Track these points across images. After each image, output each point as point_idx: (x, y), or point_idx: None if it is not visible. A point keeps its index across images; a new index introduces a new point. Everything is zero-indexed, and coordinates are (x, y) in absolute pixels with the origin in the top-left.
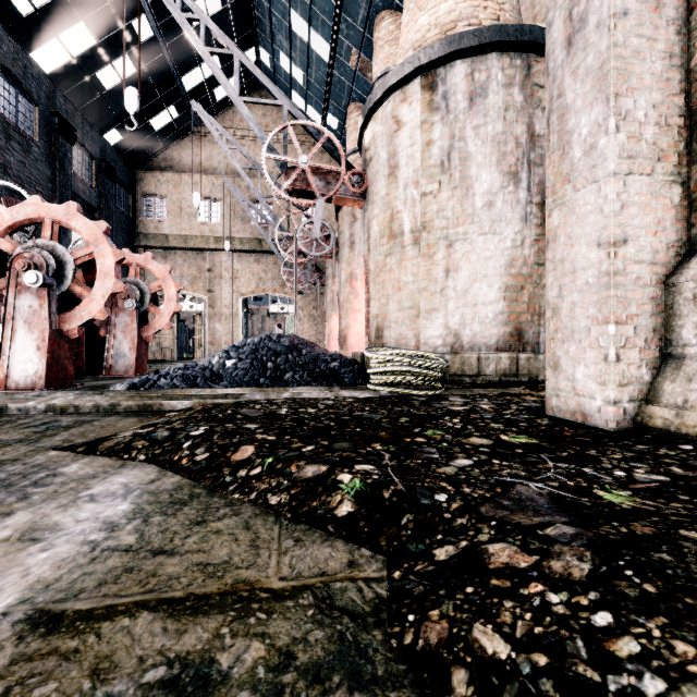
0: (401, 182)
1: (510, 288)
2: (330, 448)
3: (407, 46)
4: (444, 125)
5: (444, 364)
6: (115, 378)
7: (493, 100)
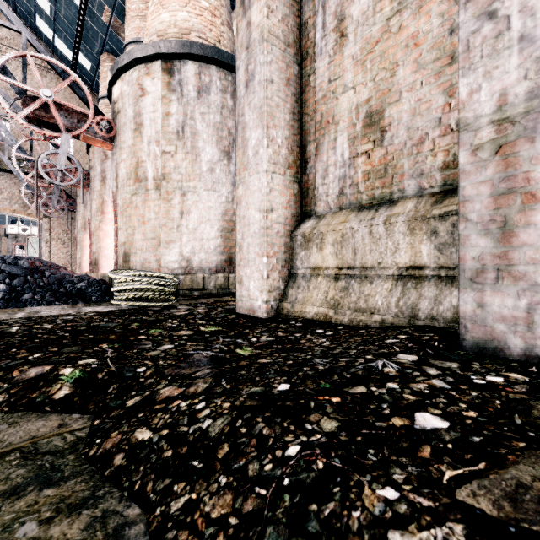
0: (145, 138)
1: (225, 229)
2: (59, 352)
3: (152, 30)
4: (180, 105)
5: (176, 282)
6: None
7: (214, 98)
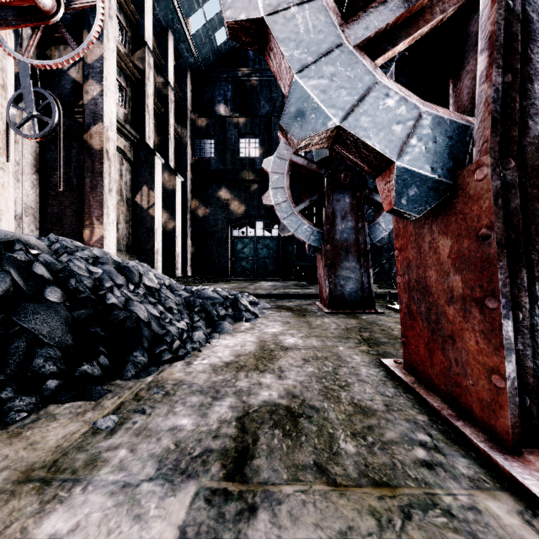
0: None
1: None
2: None
3: None
4: None
5: None
6: (376, 342)
7: None
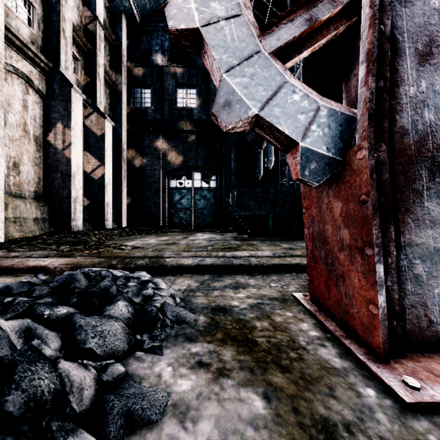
0: None
1: None
2: (86, 241)
3: None
4: None
5: None
6: None
7: None
